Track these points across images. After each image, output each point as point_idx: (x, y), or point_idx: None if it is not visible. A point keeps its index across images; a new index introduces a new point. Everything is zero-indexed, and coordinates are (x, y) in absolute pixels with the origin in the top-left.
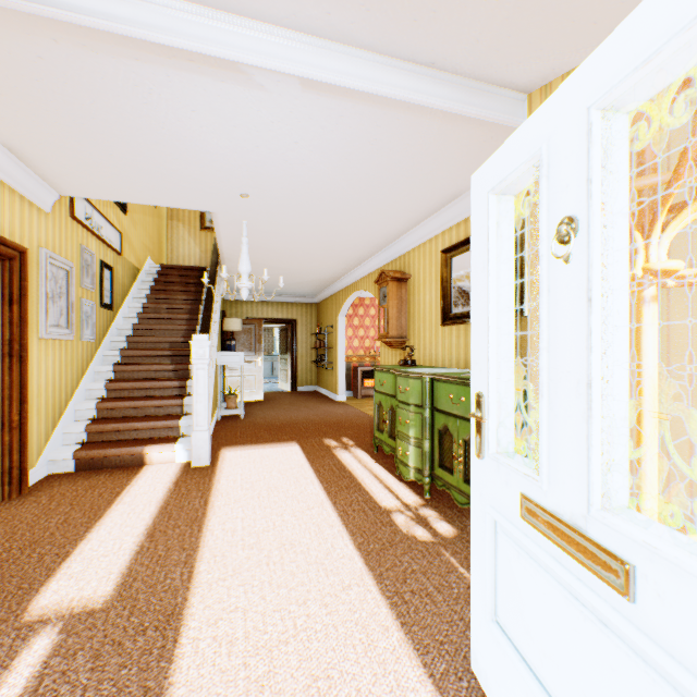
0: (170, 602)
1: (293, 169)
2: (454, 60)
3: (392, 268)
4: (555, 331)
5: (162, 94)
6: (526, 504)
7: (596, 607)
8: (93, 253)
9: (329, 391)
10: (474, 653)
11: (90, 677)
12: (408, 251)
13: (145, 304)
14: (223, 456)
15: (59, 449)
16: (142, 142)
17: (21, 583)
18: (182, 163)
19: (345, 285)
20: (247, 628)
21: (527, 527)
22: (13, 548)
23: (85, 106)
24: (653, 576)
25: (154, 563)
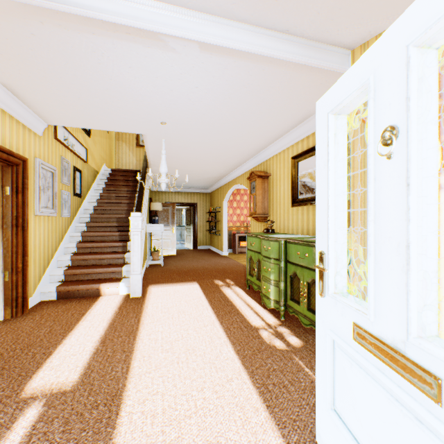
0: (114, 387)
1: (194, 105)
2: (302, 27)
3: (258, 169)
4: (380, 208)
5: (110, 56)
6: (357, 330)
7: (414, 409)
8: (68, 161)
9: (217, 249)
10: (317, 430)
11: (62, 437)
12: (269, 158)
13: (101, 193)
14: (150, 291)
15: (47, 285)
16: (98, 89)
17: (20, 371)
18: (123, 102)
19: (228, 181)
20: (164, 406)
21: (358, 346)
22: (17, 348)
23: (61, 66)
24: None
25: (104, 360)
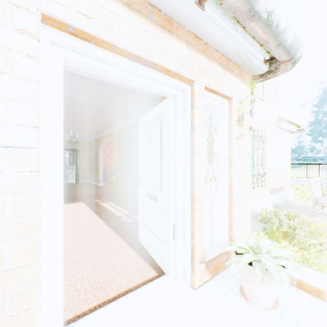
0: None
1: (84, 95)
2: None
3: (123, 131)
4: (150, 157)
5: None
6: (146, 193)
7: (153, 205)
8: None
9: (95, 182)
10: (139, 236)
11: None
12: (130, 125)
13: None
14: None
15: None
16: None
17: None
18: None
19: (103, 135)
20: (74, 246)
21: (147, 198)
22: None
23: None
24: (158, 196)
25: None
